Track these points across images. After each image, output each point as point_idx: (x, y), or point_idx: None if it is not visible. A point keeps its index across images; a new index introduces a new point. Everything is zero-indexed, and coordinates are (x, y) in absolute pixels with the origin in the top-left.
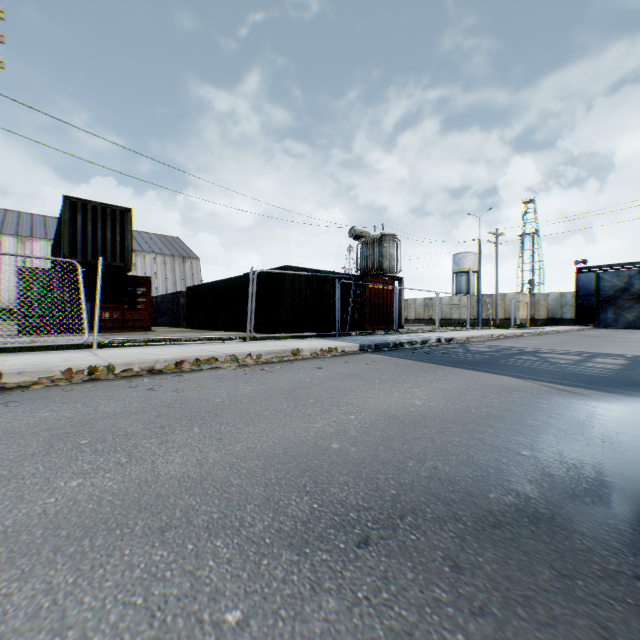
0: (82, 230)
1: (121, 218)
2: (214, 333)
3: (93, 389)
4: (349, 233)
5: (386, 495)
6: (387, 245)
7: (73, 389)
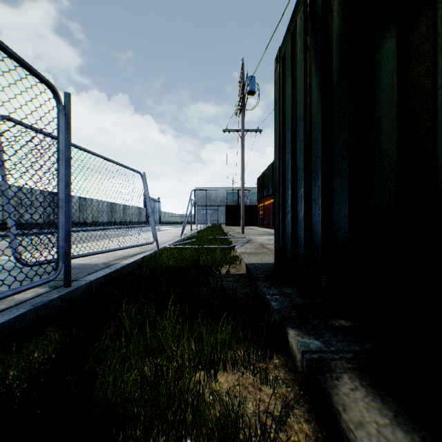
0: None
1: None
2: None
3: None
4: None
5: (4, 243)
6: None
7: None
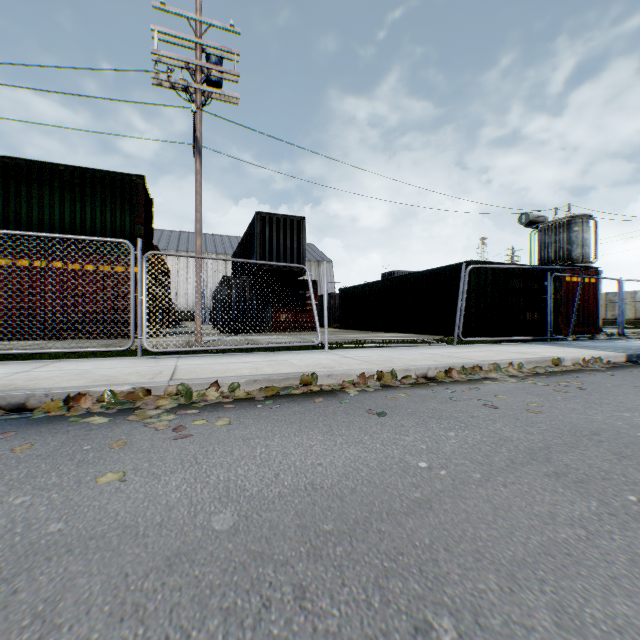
0: (268, 241)
1: (297, 227)
2: (382, 334)
3: (417, 399)
4: (519, 220)
5: None
6: (577, 229)
7: (395, 398)
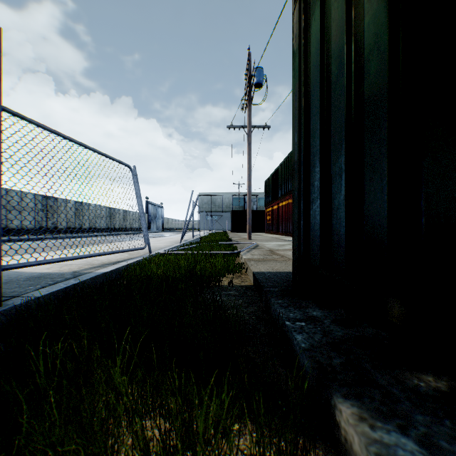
0: None
1: None
2: None
3: None
4: None
5: None
6: None
7: None
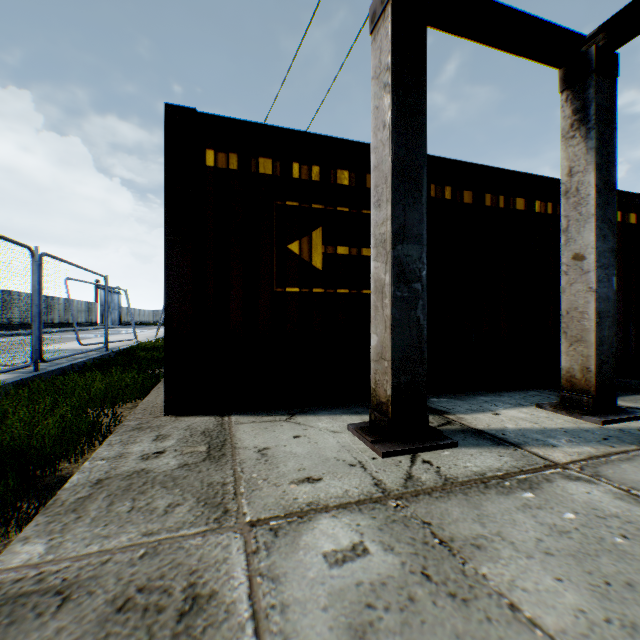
0: None
1: None
2: None
3: None
4: None
5: None
6: None
7: None
